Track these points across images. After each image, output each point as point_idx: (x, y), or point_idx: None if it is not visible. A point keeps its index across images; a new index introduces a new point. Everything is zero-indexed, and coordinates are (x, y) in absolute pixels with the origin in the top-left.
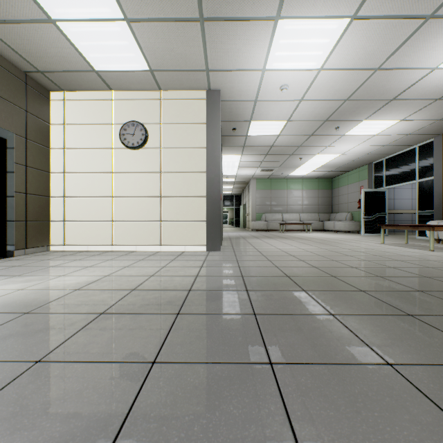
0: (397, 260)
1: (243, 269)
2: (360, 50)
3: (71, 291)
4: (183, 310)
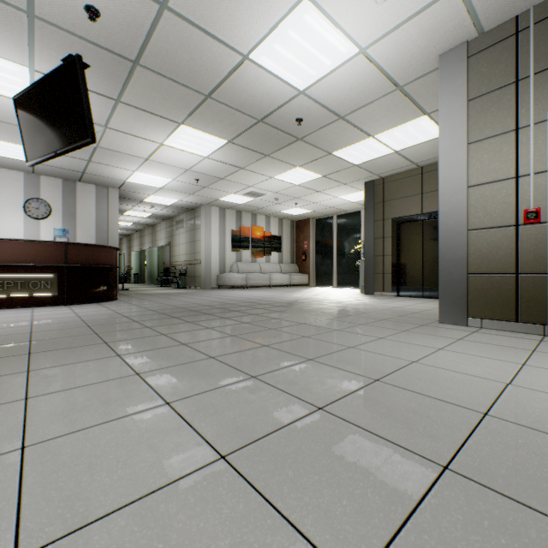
0: (188, 343)
1: (314, 311)
2: (243, 1)
3: (330, 301)
4: (283, 303)
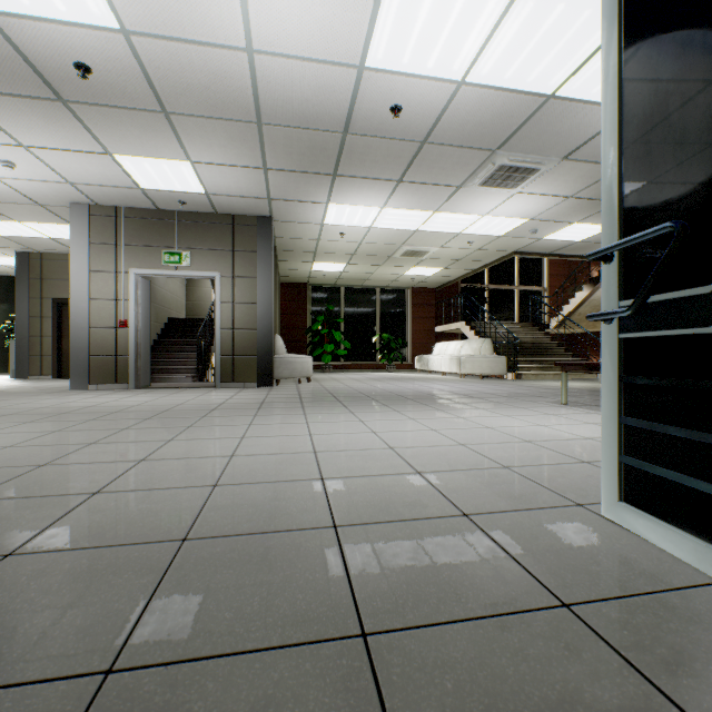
0: None
1: None
2: None
3: None
4: None
